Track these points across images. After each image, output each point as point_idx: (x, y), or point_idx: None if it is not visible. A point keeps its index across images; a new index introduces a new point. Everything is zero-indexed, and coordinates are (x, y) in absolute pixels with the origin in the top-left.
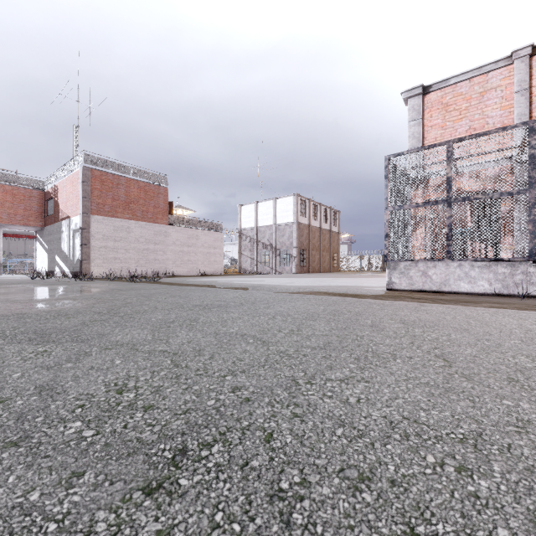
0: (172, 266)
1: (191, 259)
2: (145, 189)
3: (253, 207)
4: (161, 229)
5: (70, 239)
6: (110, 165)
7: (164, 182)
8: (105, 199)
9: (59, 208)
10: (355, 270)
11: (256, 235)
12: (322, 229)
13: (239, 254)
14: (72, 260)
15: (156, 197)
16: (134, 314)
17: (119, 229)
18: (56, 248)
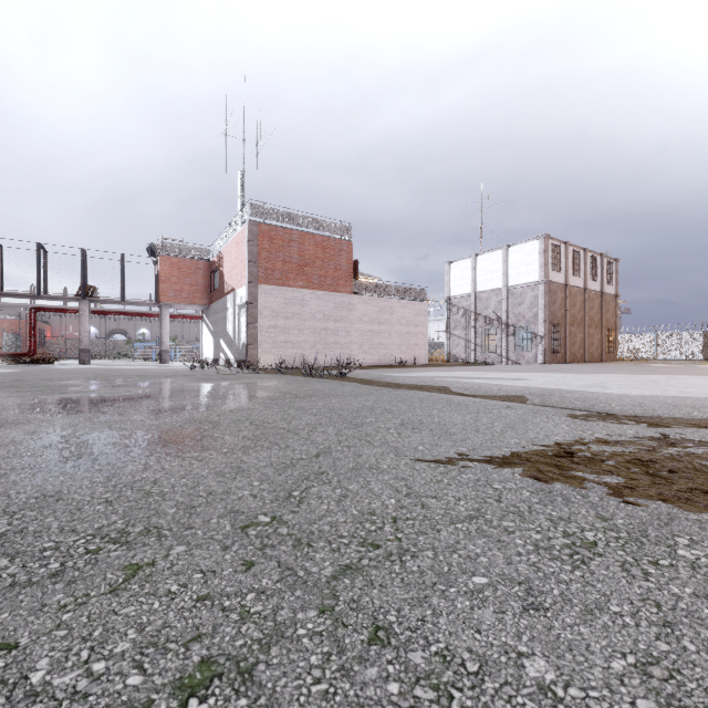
0: (358, 352)
1: (383, 341)
2: (323, 246)
3: (468, 263)
4: (343, 301)
5: (235, 318)
6: (280, 216)
7: (347, 233)
8: (275, 262)
9: (224, 279)
10: (644, 357)
11: (474, 305)
12: (588, 291)
13: (447, 334)
14: (237, 345)
15: (336, 255)
16: (372, 570)
17: (291, 303)
18: (221, 330)
